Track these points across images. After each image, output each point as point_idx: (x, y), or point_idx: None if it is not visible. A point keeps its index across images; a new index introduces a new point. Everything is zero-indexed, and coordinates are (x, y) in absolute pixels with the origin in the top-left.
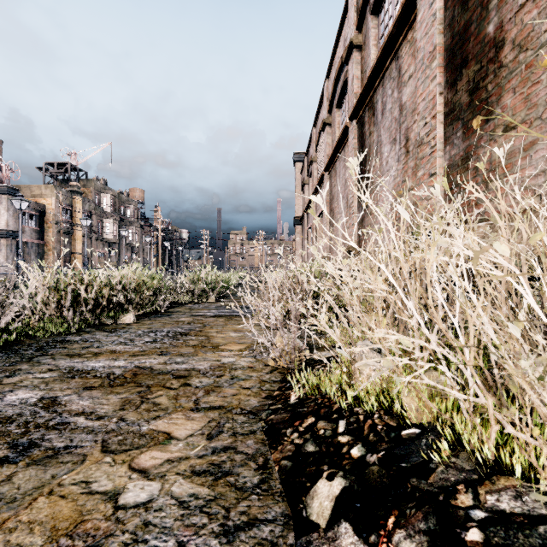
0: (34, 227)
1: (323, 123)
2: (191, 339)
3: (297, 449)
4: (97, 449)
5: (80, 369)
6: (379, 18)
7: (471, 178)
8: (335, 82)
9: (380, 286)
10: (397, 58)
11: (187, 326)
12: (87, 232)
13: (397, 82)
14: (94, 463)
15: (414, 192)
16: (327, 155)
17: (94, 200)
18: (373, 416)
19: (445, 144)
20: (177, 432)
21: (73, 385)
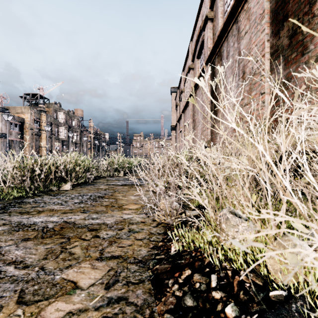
0: (17, 131)
1: (189, 68)
2: (105, 201)
3: (177, 302)
4: (13, 300)
5: (25, 224)
6: (224, 0)
7: (290, 94)
8: (196, 42)
9: (262, 166)
10: (236, 22)
11: (104, 191)
12: (49, 134)
13: (236, 37)
14: (6, 316)
15: (295, 74)
16: (191, 87)
17: (53, 115)
18: (239, 272)
19: (271, 73)
20: (82, 281)
21: (15, 237)
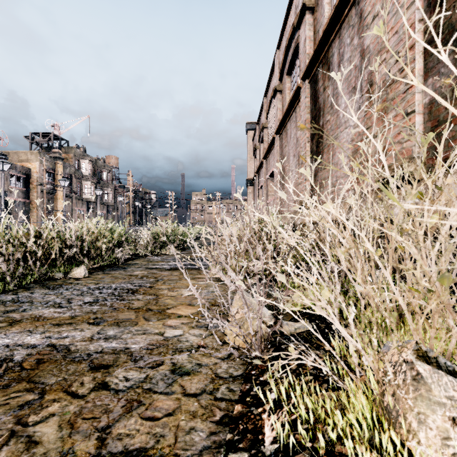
0: (21, 188)
1: (274, 90)
2: (137, 299)
3: None
4: None
5: None
6: None
7: None
8: (286, 50)
9: None
10: (357, 3)
11: (139, 281)
12: (68, 192)
13: (357, 28)
14: None
15: None
16: (278, 120)
17: (74, 165)
18: None
19: (426, 76)
20: None
21: None
